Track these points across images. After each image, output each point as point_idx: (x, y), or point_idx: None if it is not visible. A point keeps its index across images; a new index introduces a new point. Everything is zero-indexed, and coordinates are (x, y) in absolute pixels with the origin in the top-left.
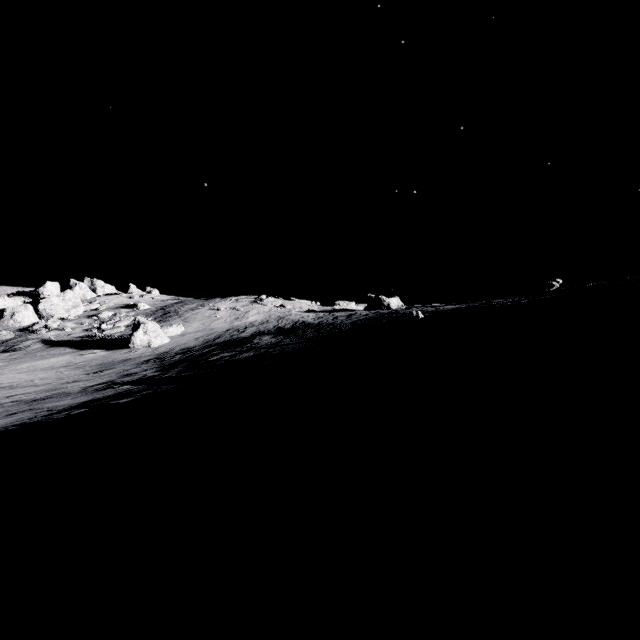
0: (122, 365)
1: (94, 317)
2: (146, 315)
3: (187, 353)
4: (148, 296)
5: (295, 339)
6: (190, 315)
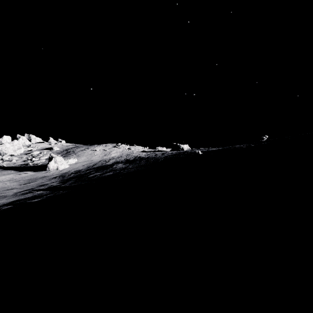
0: (41, 179)
1: (29, 154)
2: (57, 153)
3: (77, 173)
4: (59, 143)
5: (135, 165)
6: (81, 153)
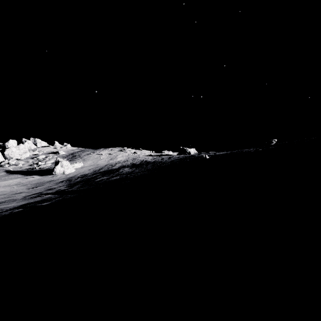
0: (48, 184)
1: (35, 158)
2: (63, 157)
3: (84, 177)
4: (64, 147)
5: (141, 169)
6: (86, 157)
